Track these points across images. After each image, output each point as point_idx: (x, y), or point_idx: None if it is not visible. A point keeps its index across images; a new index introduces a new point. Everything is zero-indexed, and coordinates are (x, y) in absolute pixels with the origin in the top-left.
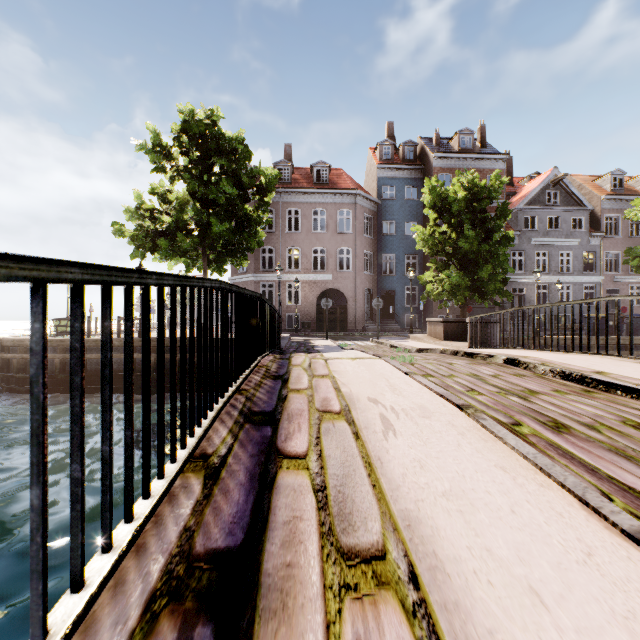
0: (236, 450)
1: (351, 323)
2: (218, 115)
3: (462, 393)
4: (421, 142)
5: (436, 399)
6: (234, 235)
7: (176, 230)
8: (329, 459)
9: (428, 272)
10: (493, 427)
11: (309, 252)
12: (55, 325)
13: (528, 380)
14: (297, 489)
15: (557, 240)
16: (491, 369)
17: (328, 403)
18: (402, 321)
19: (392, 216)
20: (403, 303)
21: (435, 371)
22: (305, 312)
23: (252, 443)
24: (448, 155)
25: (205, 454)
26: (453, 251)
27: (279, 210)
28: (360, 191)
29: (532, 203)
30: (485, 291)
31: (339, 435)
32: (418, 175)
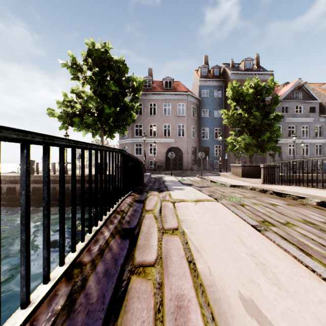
0: None
1: (185, 165)
2: (109, 47)
3: None
4: (223, 66)
5: None
6: (118, 115)
7: (84, 113)
8: None
9: (230, 137)
10: None
11: (161, 126)
12: None
13: None
14: None
15: (300, 119)
16: (315, 213)
17: (186, 322)
18: (213, 164)
19: (207, 107)
20: (213, 154)
21: (268, 216)
22: (159, 159)
23: None
24: (239, 72)
25: None
26: (245, 124)
27: (145, 103)
28: (190, 93)
29: (286, 98)
30: (264, 148)
31: None
32: (221, 84)
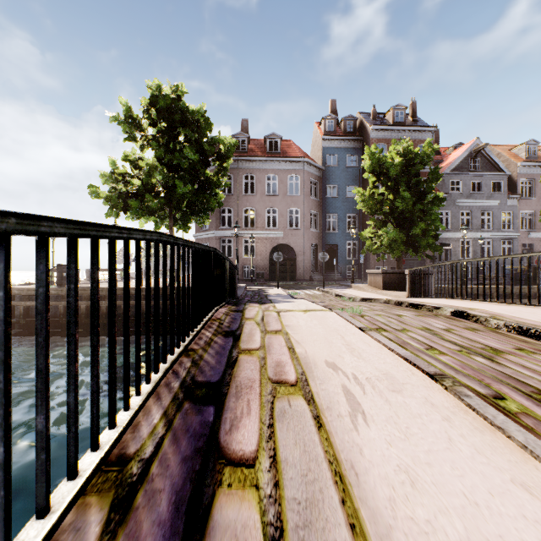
0: (165, 448)
1: (299, 274)
2: (182, 91)
3: (422, 352)
4: (360, 116)
5: (401, 364)
6: (196, 196)
7: (145, 192)
8: (286, 467)
9: (368, 229)
10: (484, 410)
11: (263, 212)
12: None
13: (484, 335)
14: (240, 535)
15: (479, 201)
16: (441, 322)
17: (282, 369)
18: (343, 272)
19: (335, 181)
20: (344, 256)
21: (386, 324)
22: (259, 264)
23: (188, 435)
24: (384, 127)
25: (124, 456)
26: (390, 210)
27: (237, 176)
28: (307, 159)
29: (457, 169)
30: (418, 246)
31: (297, 421)
32: (357, 145)
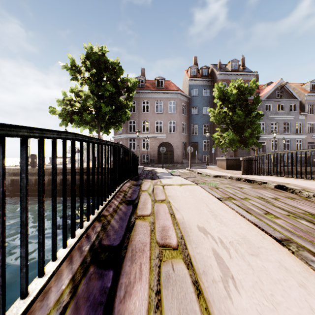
0: None
1: (175, 159)
2: (105, 50)
3: (262, 216)
4: (211, 66)
5: (252, 228)
6: (114, 113)
7: (83, 111)
8: None
9: (216, 133)
10: None
11: (154, 123)
12: None
13: (301, 203)
14: None
15: (282, 116)
16: (269, 192)
17: (166, 233)
18: (201, 158)
19: (196, 104)
20: (202, 149)
21: (234, 194)
22: (152, 154)
23: (88, 304)
24: (225, 73)
25: None
26: (230, 122)
27: (138, 101)
28: (180, 91)
29: (269, 97)
30: (247, 143)
31: (179, 287)
32: (210, 83)
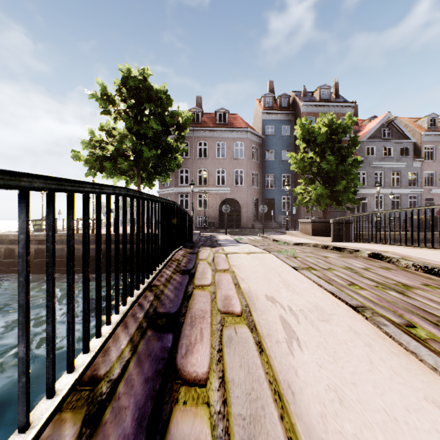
0: (131, 370)
1: (243, 222)
2: (148, 73)
3: (345, 287)
4: (293, 94)
5: (328, 297)
6: (159, 159)
7: (117, 156)
8: (232, 386)
9: (299, 186)
10: (399, 337)
11: (214, 172)
12: (33, 224)
13: (396, 273)
14: None
15: (390, 163)
16: (360, 262)
17: (229, 302)
18: (279, 221)
19: (272, 147)
20: (280, 208)
21: (315, 264)
22: (211, 215)
23: (150, 359)
24: (312, 103)
25: (95, 377)
26: (317, 171)
27: (192, 143)
28: (250, 129)
29: (372, 137)
30: (341, 200)
31: (242, 346)
32: (291, 118)
